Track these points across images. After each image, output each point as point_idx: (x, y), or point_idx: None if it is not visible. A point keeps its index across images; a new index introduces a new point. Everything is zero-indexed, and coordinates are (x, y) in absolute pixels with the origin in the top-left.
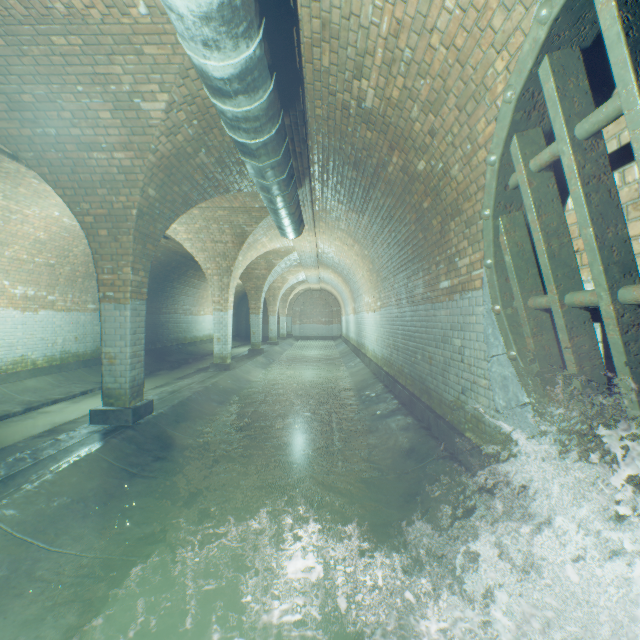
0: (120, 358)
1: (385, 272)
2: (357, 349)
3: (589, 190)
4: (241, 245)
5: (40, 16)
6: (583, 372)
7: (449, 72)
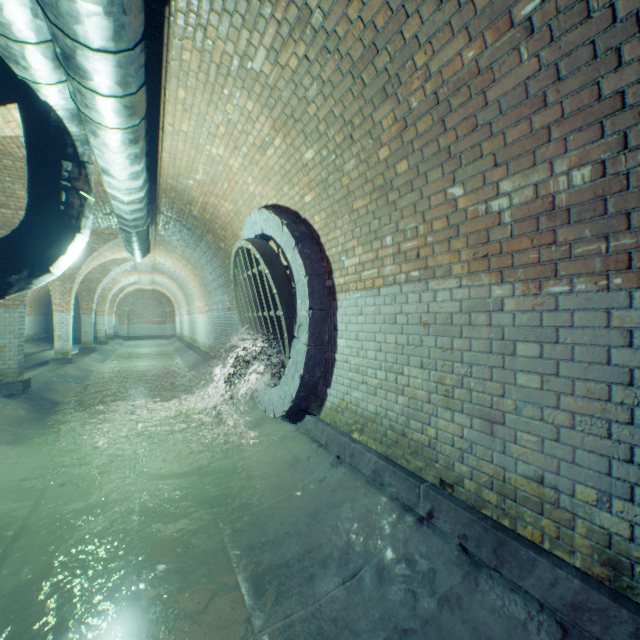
0: (10, 347)
1: (211, 288)
2: (191, 344)
3: (247, 289)
4: (87, 258)
5: (3, 153)
6: (254, 334)
7: (227, 224)
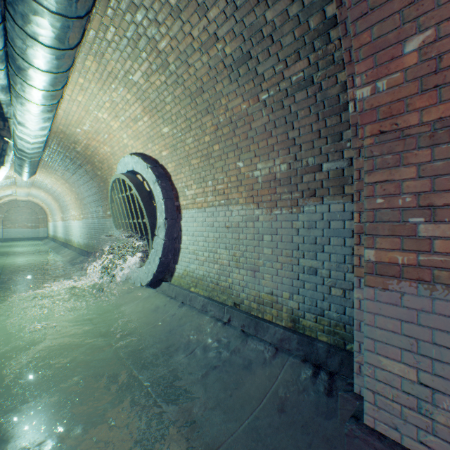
0: None
1: (86, 201)
2: (66, 243)
3: (121, 205)
4: None
5: None
6: (126, 234)
7: (105, 160)
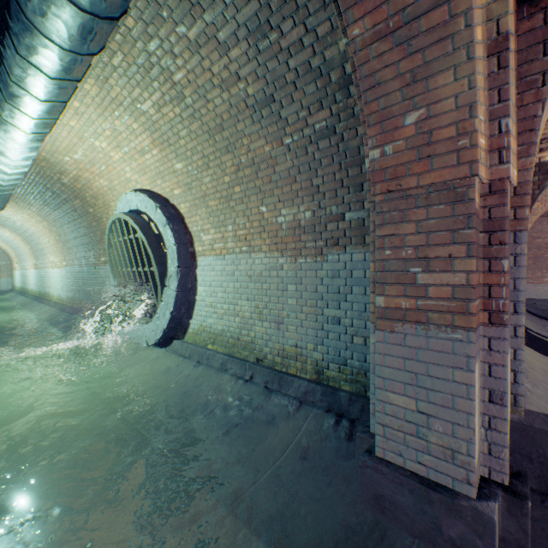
0: None
1: (71, 245)
2: (41, 297)
3: (122, 250)
4: None
5: None
6: (127, 285)
7: (100, 195)
